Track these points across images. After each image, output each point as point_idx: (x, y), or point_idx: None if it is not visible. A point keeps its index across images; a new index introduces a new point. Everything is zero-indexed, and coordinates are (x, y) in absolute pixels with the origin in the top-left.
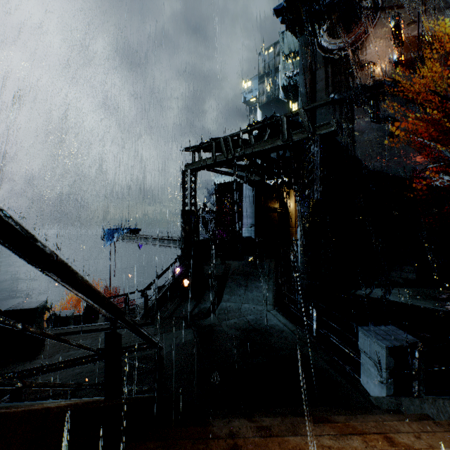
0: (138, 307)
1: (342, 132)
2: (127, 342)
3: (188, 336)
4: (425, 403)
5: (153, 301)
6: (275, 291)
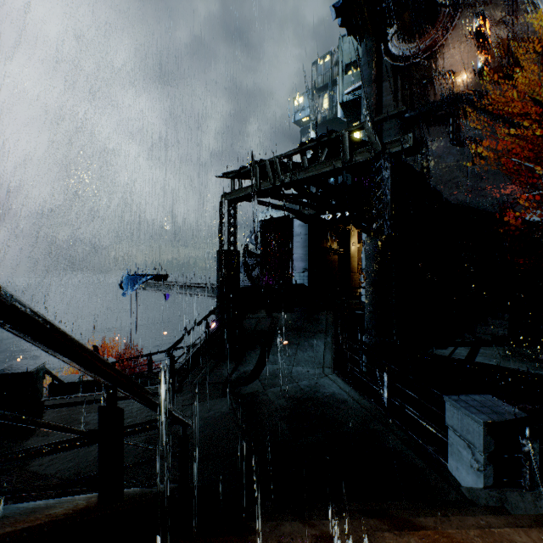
0: (164, 371)
1: (418, 150)
2: (147, 415)
3: (224, 407)
4: (541, 499)
5: (182, 364)
6: (334, 350)
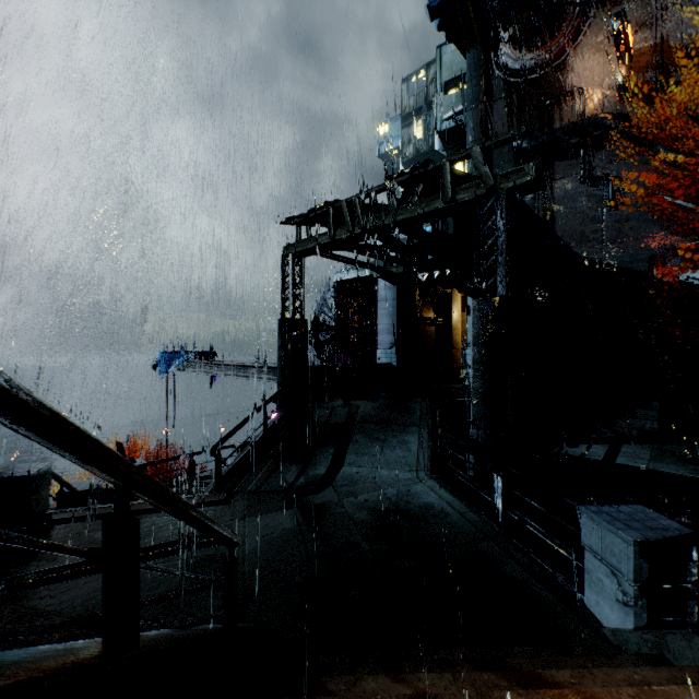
0: (209, 476)
1: (542, 185)
2: (185, 533)
3: (287, 522)
4: None
5: (231, 466)
6: (431, 448)
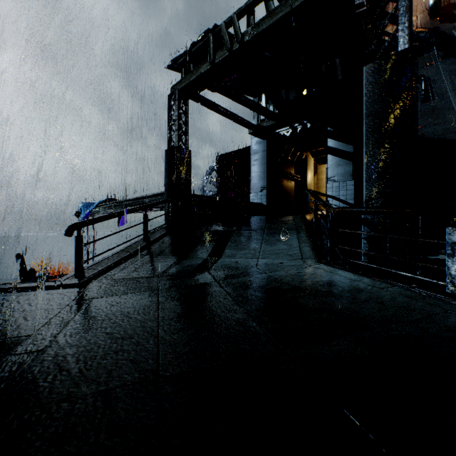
0: None
1: None
2: None
3: (142, 301)
4: None
5: (103, 258)
6: (313, 242)
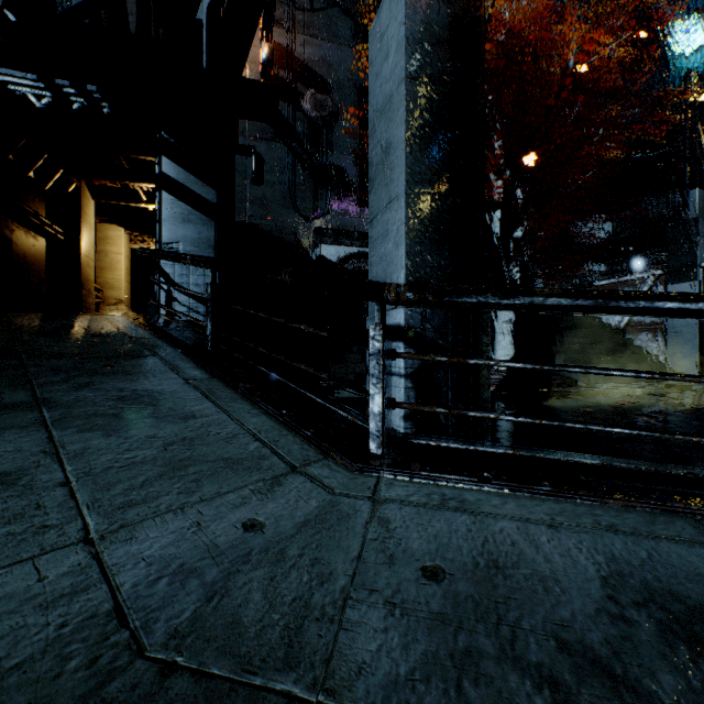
0: None
1: None
2: None
3: None
4: None
5: None
6: (264, 395)
